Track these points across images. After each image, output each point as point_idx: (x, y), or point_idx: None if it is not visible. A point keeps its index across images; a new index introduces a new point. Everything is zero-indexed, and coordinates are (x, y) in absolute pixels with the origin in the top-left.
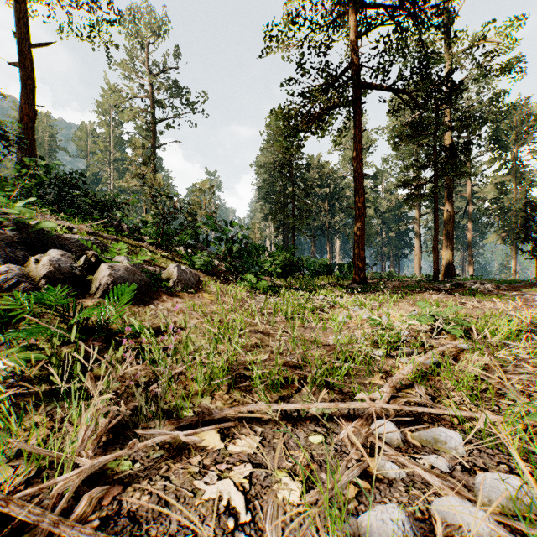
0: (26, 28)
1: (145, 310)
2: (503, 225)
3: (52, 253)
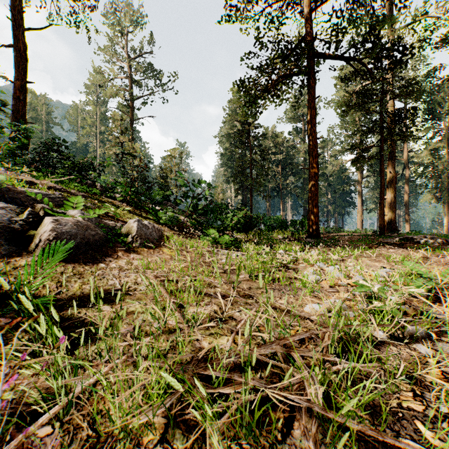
0: (17, 13)
1: (92, 269)
2: (436, 186)
3: None
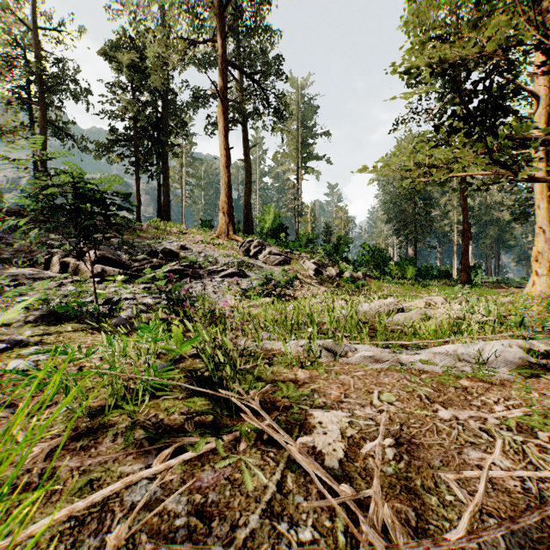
0: (247, 140)
1: None
2: None
3: (331, 268)
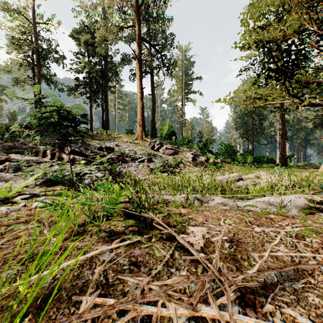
0: (153, 82)
1: None
2: None
3: (202, 157)
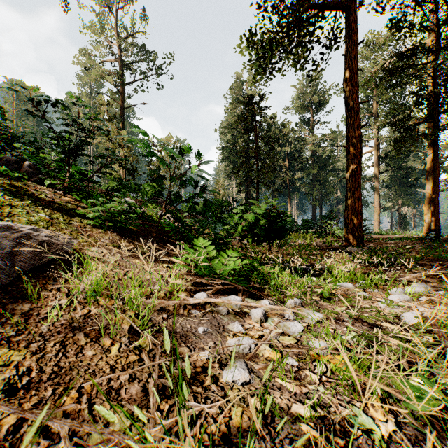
0: None
1: None
2: None
3: None
